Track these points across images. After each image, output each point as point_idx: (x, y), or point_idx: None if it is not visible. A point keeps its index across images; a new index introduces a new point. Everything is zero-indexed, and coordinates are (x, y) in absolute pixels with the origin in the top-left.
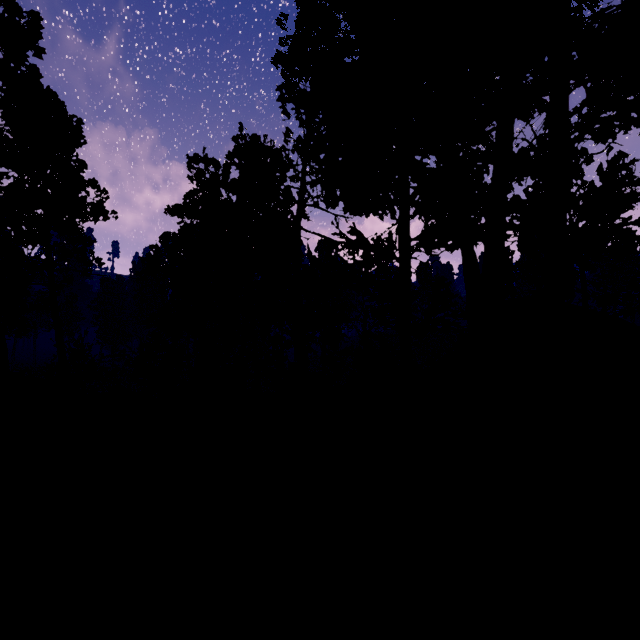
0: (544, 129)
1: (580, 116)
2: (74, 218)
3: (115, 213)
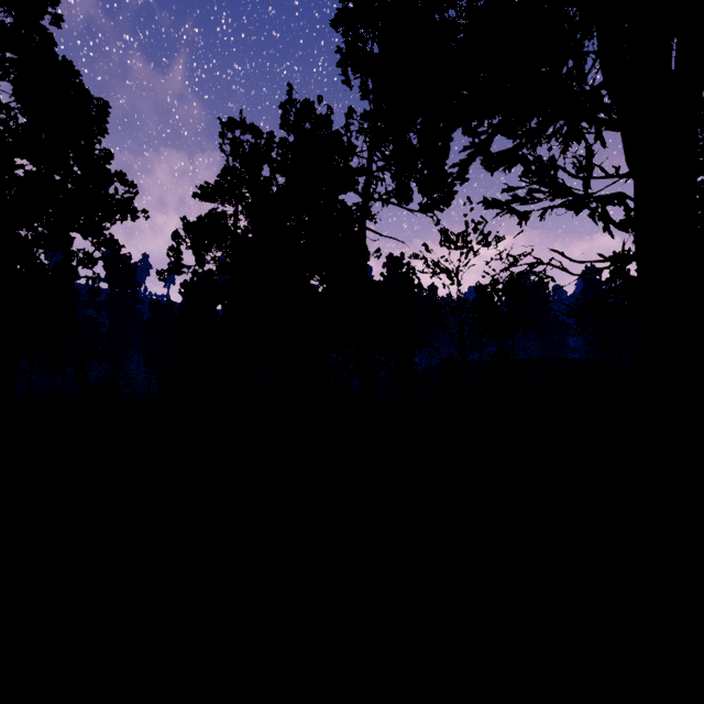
0: None
1: None
2: (100, 219)
3: (146, 212)
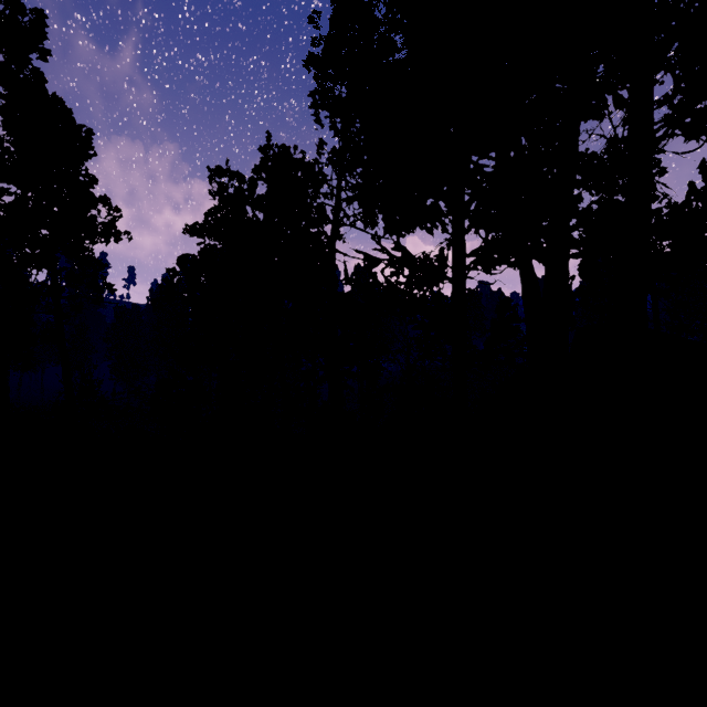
0: (623, 126)
1: (671, 106)
2: (83, 239)
3: (129, 234)
